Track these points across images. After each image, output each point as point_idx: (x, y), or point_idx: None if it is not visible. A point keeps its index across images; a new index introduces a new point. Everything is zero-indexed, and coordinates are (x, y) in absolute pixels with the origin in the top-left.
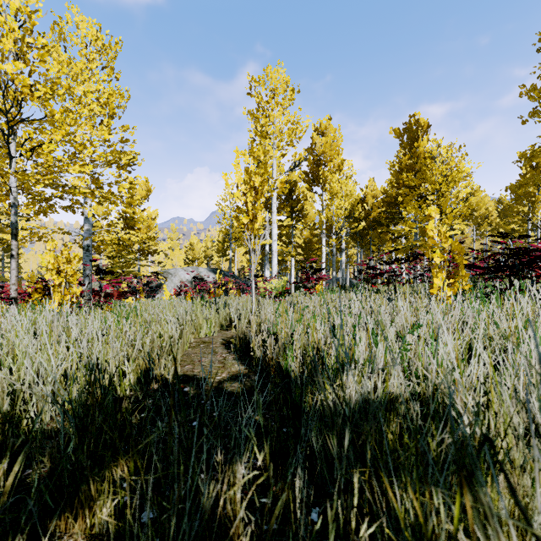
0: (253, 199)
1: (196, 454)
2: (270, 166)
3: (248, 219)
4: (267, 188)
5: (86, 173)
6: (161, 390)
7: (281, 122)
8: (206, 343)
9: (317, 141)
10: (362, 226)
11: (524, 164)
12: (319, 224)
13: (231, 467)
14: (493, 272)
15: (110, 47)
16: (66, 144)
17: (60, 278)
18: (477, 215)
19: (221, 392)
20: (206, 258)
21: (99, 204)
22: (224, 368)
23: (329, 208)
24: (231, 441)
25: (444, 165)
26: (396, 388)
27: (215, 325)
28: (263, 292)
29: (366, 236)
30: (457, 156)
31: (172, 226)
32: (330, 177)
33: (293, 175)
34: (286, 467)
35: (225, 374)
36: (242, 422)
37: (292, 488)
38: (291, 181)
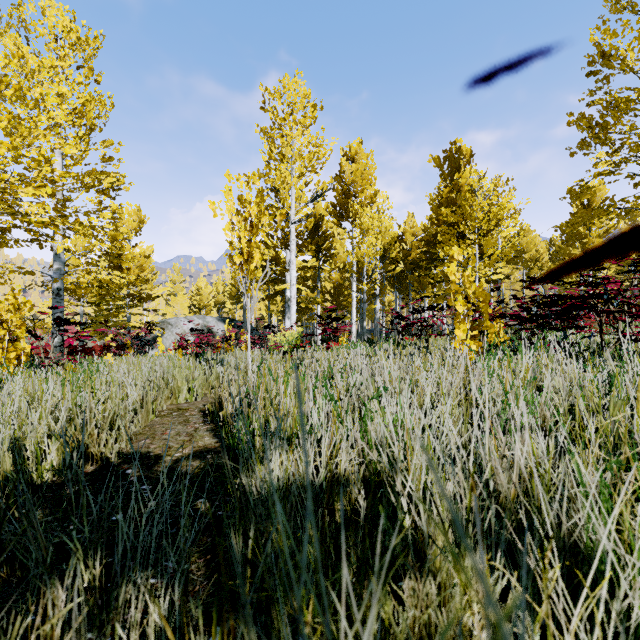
0: (248, 233)
1: (100, 559)
2: (287, 195)
3: (242, 258)
4: (265, 221)
5: (56, 198)
6: (96, 474)
7: (301, 143)
8: (181, 411)
9: (346, 168)
10: (400, 269)
11: (572, 201)
12: (348, 265)
13: (47, 590)
14: (524, 322)
15: (87, 42)
16: (13, 160)
17: (1, 330)
18: (527, 257)
19: (173, 474)
20: (217, 305)
21: (65, 237)
22: (190, 442)
23: (359, 247)
24: (47, 555)
25: (485, 200)
26: (340, 467)
27: (203, 388)
28: (273, 347)
29: (405, 280)
30: (504, 191)
31: (174, 266)
32: (360, 210)
33: (320, 207)
34: (187, 574)
35: (188, 449)
36: (180, 512)
37: (185, 603)
38: (317, 214)
